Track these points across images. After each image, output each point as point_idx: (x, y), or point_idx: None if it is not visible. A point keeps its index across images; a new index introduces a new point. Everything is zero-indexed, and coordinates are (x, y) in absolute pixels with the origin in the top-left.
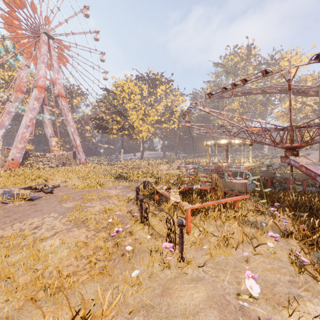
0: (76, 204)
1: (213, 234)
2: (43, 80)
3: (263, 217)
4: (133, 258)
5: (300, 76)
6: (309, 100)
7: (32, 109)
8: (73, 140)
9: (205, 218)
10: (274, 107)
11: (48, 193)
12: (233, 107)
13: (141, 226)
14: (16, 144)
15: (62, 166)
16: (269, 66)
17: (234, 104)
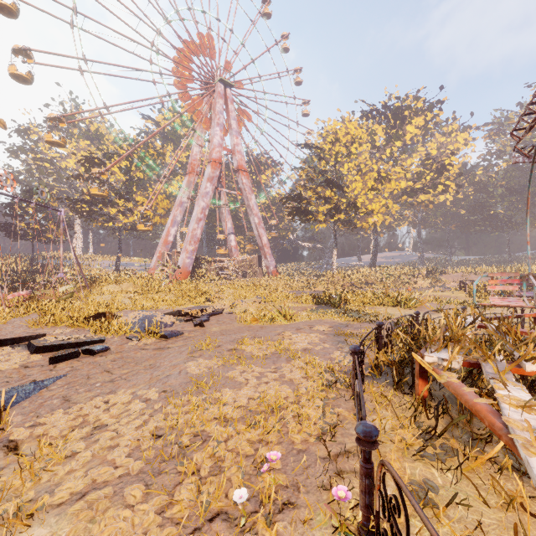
0: (213, 366)
1: None
2: (217, 150)
3: None
4: None
5: None
6: None
7: (204, 194)
8: (257, 237)
9: None
10: None
11: (198, 325)
12: None
13: None
14: (186, 245)
15: (244, 277)
16: None
17: None
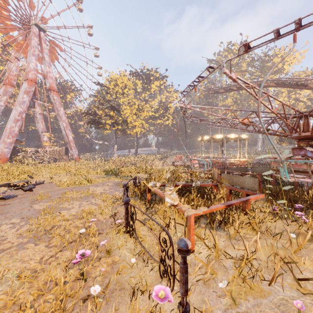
0: (50, 205)
1: (226, 251)
2: (33, 73)
3: (283, 223)
4: (103, 307)
5: (293, 73)
6: (302, 96)
7: (21, 102)
8: (65, 136)
9: (210, 225)
10: (268, 104)
11: (27, 190)
12: (227, 103)
13: (125, 238)
14: (4, 138)
15: (54, 162)
16: (263, 63)
17: (228, 100)
